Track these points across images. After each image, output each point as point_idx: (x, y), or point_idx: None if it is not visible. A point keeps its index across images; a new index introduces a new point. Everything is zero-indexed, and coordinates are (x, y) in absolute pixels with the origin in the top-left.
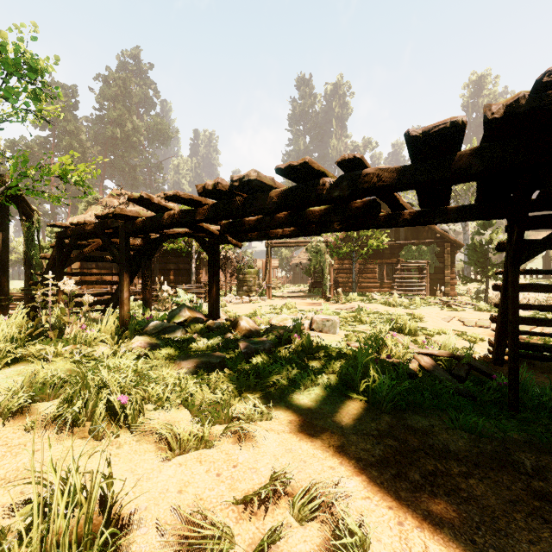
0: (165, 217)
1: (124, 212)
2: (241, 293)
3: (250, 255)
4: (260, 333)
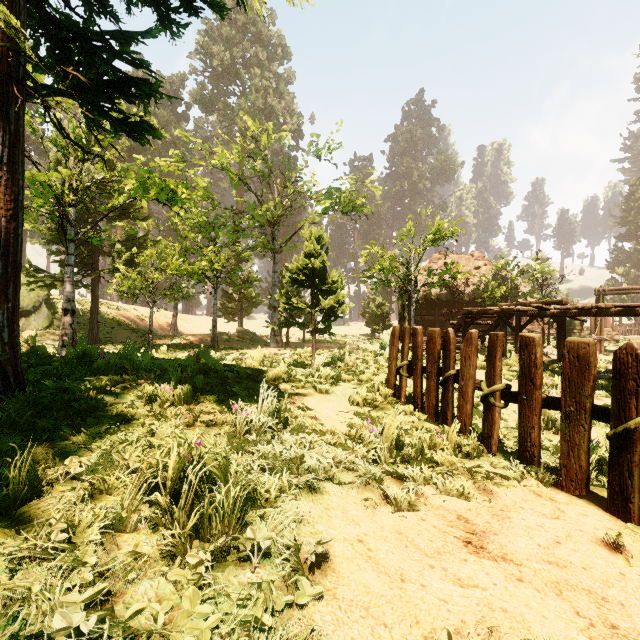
0: (547, 313)
1: (523, 310)
2: None
3: (564, 296)
4: (600, 372)
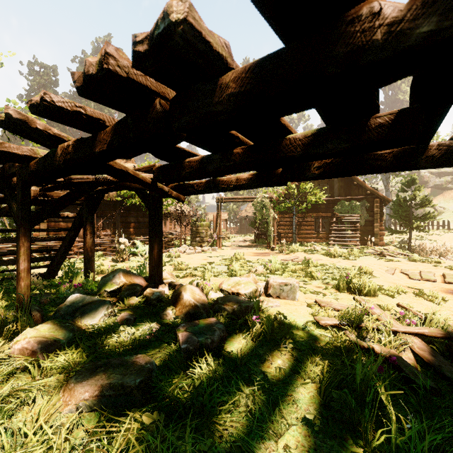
0: (58, 153)
1: (7, 148)
2: (194, 243)
3: (203, 209)
4: (208, 308)
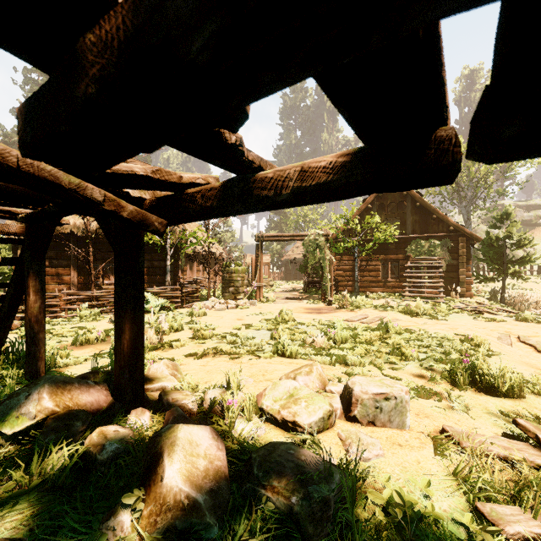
0: None
1: None
2: (226, 295)
3: (240, 250)
4: (227, 502)
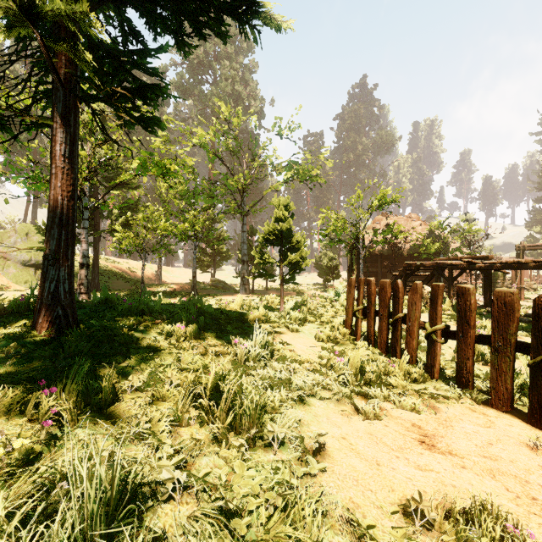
0: (476, 267)
1: (455, 264)
2: None
3: (488, 251)
4: (521, 315)
